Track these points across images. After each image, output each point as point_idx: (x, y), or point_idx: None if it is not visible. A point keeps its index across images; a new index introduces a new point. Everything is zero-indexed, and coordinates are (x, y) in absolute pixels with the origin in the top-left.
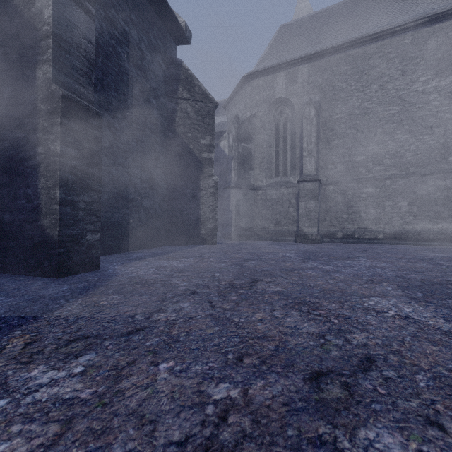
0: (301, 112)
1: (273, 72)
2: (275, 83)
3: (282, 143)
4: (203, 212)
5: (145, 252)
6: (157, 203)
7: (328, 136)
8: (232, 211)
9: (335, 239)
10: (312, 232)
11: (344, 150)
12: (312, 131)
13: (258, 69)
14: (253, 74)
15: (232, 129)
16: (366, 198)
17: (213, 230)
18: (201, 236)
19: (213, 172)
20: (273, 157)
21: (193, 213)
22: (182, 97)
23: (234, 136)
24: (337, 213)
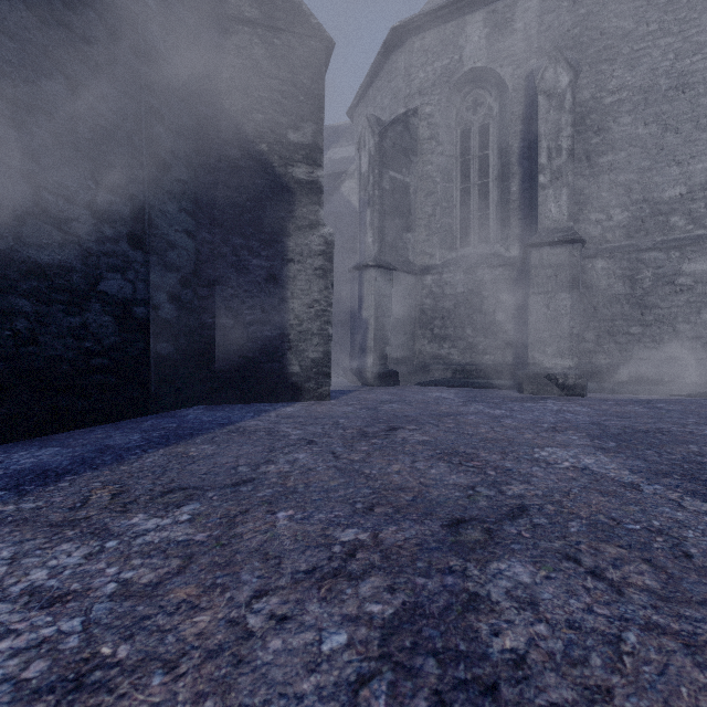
0: (522, 97)
1: (458, 14)
2: (461, 39)
3: (478, 170)
4: (294, 317)
5: (77, 442)
6: (163, 288)
7: (590, 146)
8: (368, 320)
9: (612, 383)
10: (565, 367)
11: (630, 175)
12: (562, 122)
13: (423, 10)
14: (414, 22)
15: (366, 139)
16: (690, 285)
17: (321, 364)
18: (290, 379)
19: (321, 217)
20: (457, 203)
21: (270, 320)
22: (239, 16)
23: (371, 153)
24: (615, 324)
